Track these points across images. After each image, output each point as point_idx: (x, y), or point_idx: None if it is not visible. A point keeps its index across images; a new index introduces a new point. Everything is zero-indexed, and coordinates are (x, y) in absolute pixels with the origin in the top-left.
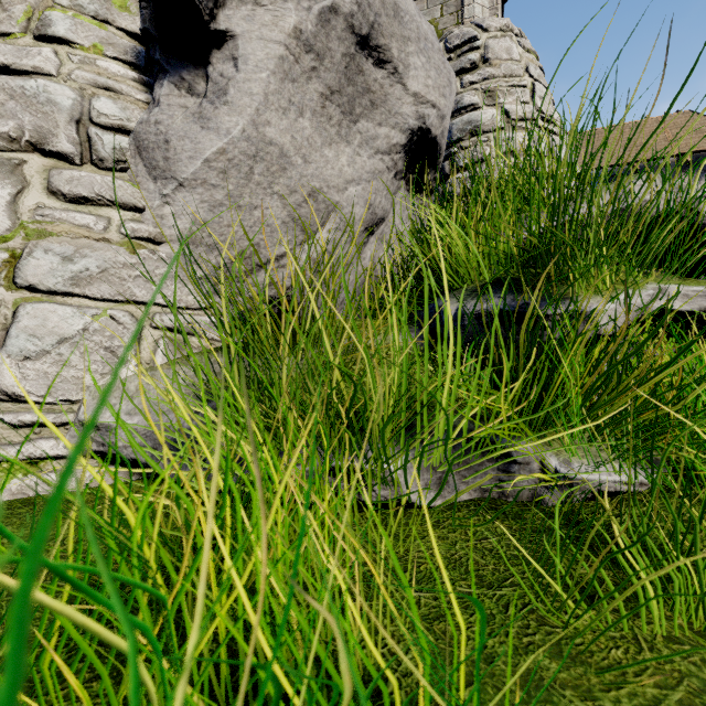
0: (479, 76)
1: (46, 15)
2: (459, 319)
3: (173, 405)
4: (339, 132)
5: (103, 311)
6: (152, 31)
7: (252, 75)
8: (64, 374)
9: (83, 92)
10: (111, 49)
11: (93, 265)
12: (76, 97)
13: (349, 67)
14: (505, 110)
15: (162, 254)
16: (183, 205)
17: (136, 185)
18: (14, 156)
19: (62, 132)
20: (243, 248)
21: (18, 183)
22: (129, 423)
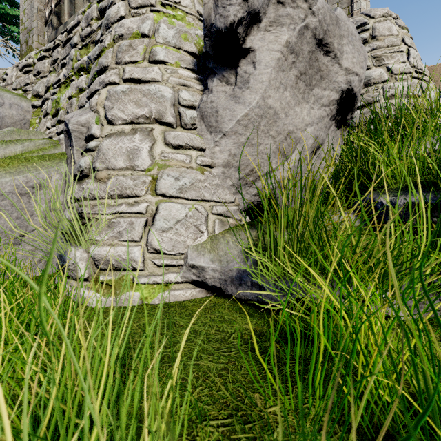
0: (369, 48)
1: (154, 50)
2: (428, 212)
3: (257, 258)
4: (303, 97)
5: (192, 206)
6: (210, 52)
7: (262, 71)
8: (178, 239)
9: (174, 88)
10: (183, 63)
11: (187, 181)
12: (172, 92)
13: (311, 58)
14: (389, 69)
15: (214, 173)
16: (224, 146)
17: (201, 137)
18: (148, 126)
19: (168, 112)
20: (252, 168)
21: (151, 140)
22: (213, 265)
